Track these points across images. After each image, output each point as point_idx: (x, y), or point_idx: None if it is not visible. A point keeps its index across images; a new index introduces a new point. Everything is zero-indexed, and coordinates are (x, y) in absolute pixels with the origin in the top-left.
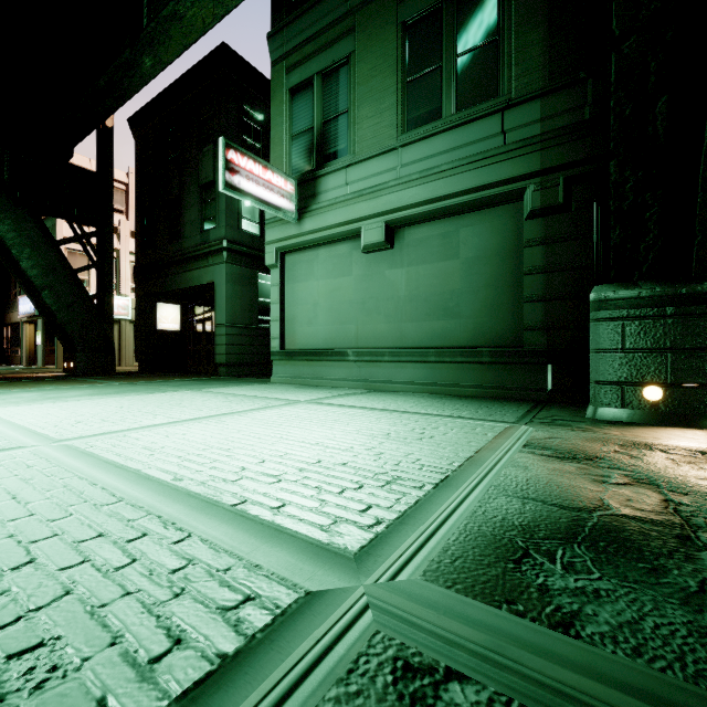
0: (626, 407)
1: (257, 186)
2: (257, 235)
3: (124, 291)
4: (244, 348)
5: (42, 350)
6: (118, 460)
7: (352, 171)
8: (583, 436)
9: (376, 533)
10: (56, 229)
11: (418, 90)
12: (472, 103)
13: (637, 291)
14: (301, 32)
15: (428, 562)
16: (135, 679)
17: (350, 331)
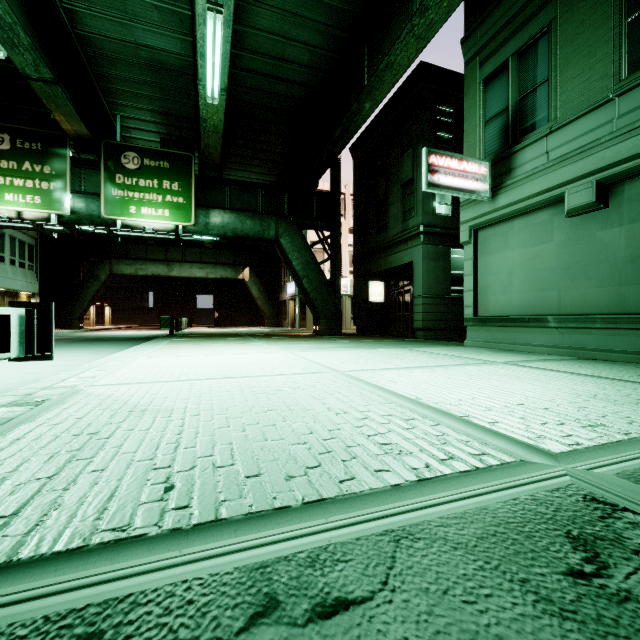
0: None
1: (453, 177)
2: (449, 216)
3: (344, 274)
4: (438, 315)
5: (298, 318)
6: (378, 384)
7: (553, 138)
8: None
9: (575, 448)
10: (306, 236)
11: None
12: None
13: None
14: (494, 24)
15: (621, 470)
16: (437, 462)
17: (550, 298)
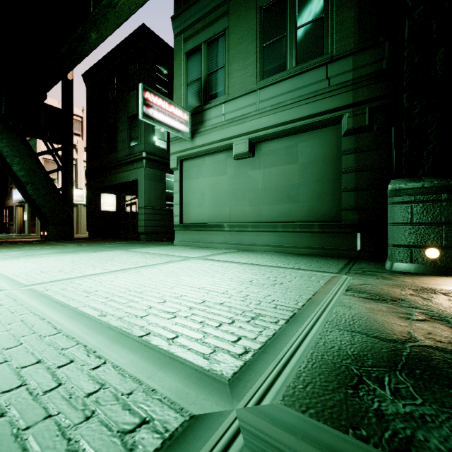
0: (414, 262)
1: (164, 115)
2: (165, 149)
3: (80, 185)
4: (157, 222)
5: (28, 224)
6: (64, 300)
7: (227, 106)
8: (386, 283)
9: (244, 360)
10: (37, 146)
11: (270, 51)
12: (306, 59)
13: (421, 183)
14: (193, 15)
15: (285, 388)
16: None
17: (226, 211)
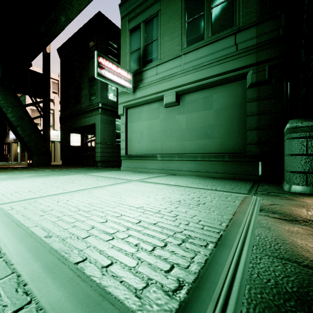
0: (309, 185)
1: (113, 75)
2: (115, 101)
3: (56, 128)
4: (109, 154)
5: (20, 155)
6: (21, 219)
7: (159, 68)
8: (291, 203)
9: (179, 300)
10: (26, 100)
11: (192, 26)
12: (219, 31)
13: None
14: (134, 2)
15: None
16: None
17: (158, 146)
